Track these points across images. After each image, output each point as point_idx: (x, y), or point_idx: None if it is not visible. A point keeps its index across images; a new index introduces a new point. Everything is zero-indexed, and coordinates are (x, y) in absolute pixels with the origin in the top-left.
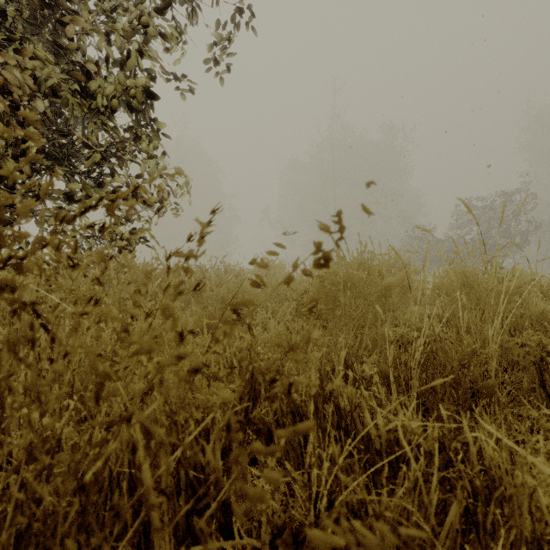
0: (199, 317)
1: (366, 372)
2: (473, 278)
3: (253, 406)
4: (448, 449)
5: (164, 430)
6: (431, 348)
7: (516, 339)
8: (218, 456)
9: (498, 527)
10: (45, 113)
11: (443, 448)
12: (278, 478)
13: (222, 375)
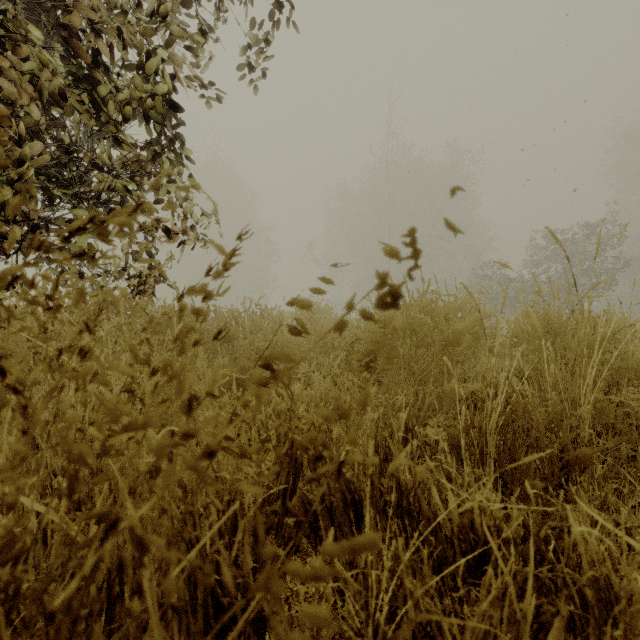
0: (215, 378)
1: (430, 437)
2: (559, 323)
3: (294, 482)
4: (536, 536)
5: (175, 523)
6: (511, 409)
7: (612, 397)
8: (247, 554)
9: (602, 637)
10: (46, 127)
11: (528, 534)
12: (327, 618)
13: (251, 452)
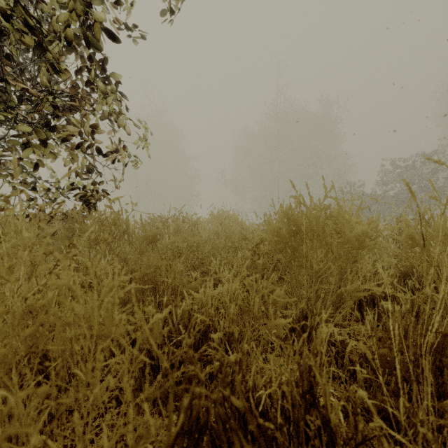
0: None
1: (335, 336)
2: None
3: (194, 446)
4: None
5: None
6: (447, 326)
7: None
8: None
9: None
10: None
11: None
12: None
13: None
